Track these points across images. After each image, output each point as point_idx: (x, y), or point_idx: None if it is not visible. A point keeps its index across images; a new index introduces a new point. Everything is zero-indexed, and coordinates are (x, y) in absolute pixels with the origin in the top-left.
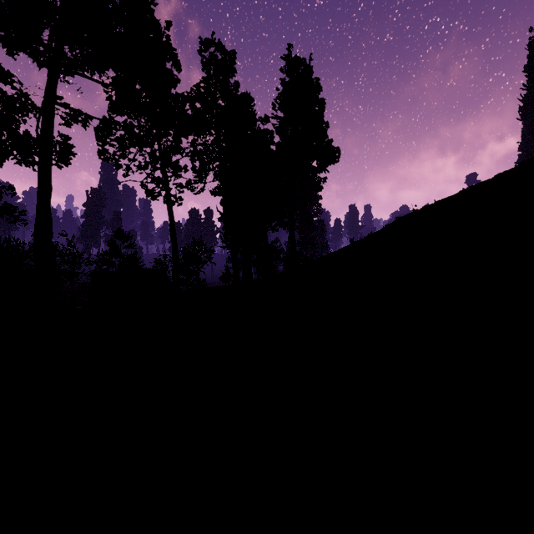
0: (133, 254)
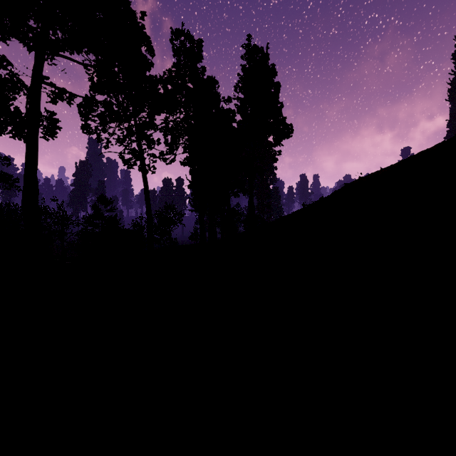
0: (114, 217)
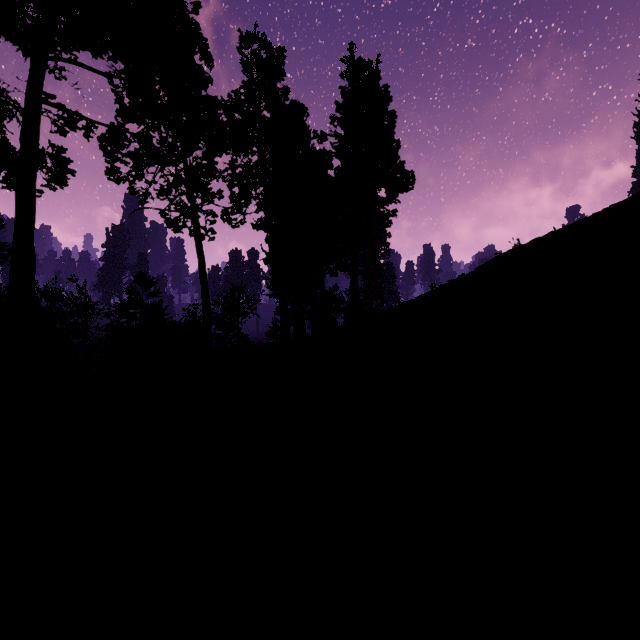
0: (158, 304)
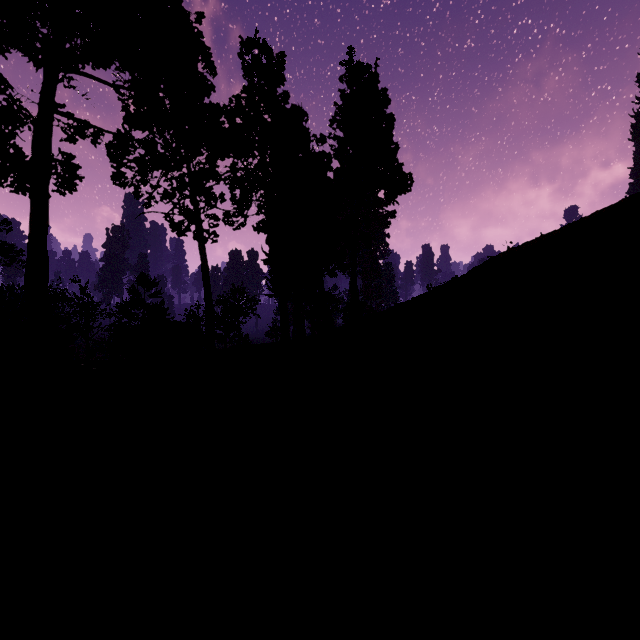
0: (160, 305)
